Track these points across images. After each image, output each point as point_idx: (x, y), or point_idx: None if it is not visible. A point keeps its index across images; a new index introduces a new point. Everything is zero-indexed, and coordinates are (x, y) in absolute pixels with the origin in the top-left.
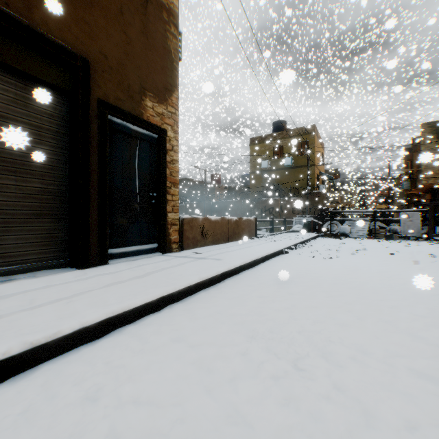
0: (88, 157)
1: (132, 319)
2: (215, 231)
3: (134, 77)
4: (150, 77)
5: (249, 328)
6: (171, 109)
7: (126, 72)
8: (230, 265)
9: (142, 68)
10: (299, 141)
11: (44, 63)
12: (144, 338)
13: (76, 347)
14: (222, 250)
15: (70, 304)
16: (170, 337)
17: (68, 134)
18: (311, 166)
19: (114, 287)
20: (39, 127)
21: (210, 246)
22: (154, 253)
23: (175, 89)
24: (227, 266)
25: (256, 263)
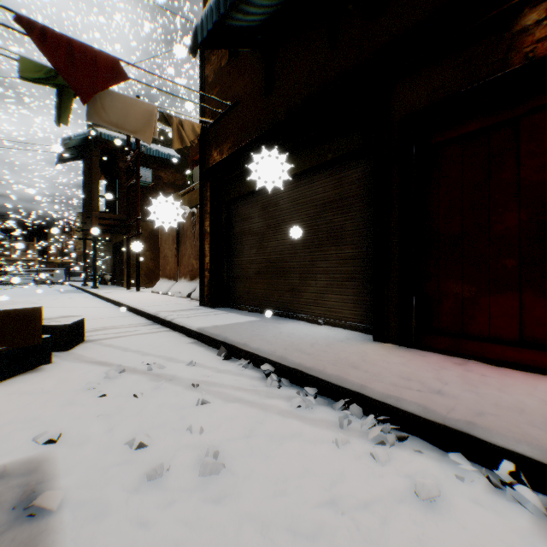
0: None
1: None
2: None
3: None
4: None
5: None
6: None
7: None
8: None
9: None
10: None
11: None
12: None
13: None
14: None
15: None
16: None
17: None
18: None
19: None
20: None
21: None
22: None
23: None
24: None
25: None
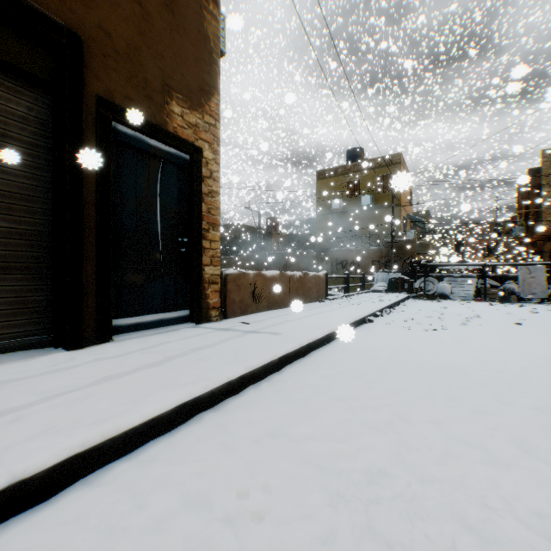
0: (81, 182)
1: (125, 450)
2: (271, 291)
3: (154, 70)
4: (178, 71)
5: (330, 469)
6: (209, 119)
7: (141, 61)
8: (294, 344)
9: (166, 57)
10: (380, 174)
11: (8, 36)
12: (137, 495)
13: (1, 521)
14: (281, 318)
15: (15, 425)
16: (186, 493)
17: (52, 148)
18: (396, 206)
19: (106, 385)
20: (3, 136)
21: (264, 312)
22: (184, 323)
23: (215, 92)
24: (289, 345)
25: (331, 338)
